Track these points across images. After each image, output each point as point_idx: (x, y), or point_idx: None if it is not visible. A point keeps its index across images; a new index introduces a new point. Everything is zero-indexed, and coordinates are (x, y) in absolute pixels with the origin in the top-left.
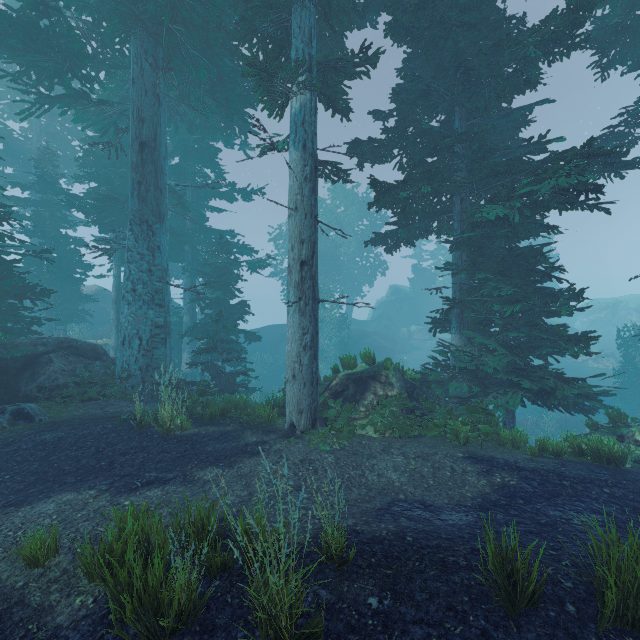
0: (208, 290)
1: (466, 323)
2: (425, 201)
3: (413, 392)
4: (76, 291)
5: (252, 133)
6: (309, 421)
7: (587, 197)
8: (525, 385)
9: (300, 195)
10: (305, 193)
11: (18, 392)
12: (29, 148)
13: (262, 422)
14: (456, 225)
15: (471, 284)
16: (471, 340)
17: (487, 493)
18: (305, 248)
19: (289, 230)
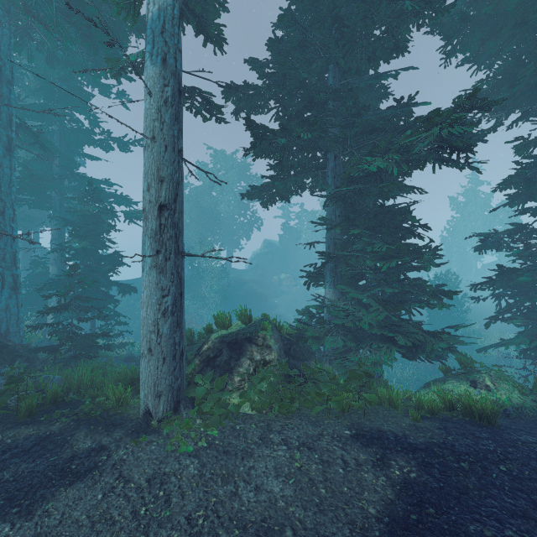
0: (73, 239)
1: (339, 277)
2: (302, 154)
3: (290, 349)
4: None
5: (126, 78)
6: (170, 405)
7: (458, 156)
8: (401, 342)
9: (158, 121)
10: (165, 119)
11: None
12: None
13: (108, 409)
14: (330, 181)
15: (345, 239)
16: (345, 294)
17: (391, 501)
18: (165, 188)
19: (144, 165)
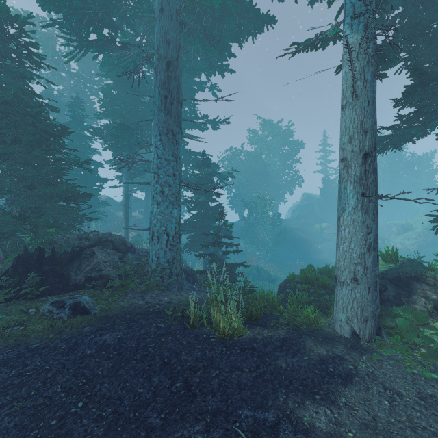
0: (194, 195)
1: None
2: None
3: None
4: (95, 198)
5: (228, 72)
6: (373, 330)
7: None
8: None
9: (361, 80)
10: (367, 78)
11: (69, 280)
12: (64, 101)
13: (309, 325)
14: None
15: None
16: None
17: None
18: (368, 138)
19: (344, 121)
